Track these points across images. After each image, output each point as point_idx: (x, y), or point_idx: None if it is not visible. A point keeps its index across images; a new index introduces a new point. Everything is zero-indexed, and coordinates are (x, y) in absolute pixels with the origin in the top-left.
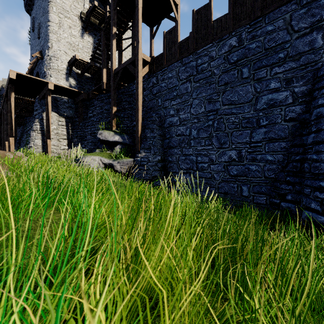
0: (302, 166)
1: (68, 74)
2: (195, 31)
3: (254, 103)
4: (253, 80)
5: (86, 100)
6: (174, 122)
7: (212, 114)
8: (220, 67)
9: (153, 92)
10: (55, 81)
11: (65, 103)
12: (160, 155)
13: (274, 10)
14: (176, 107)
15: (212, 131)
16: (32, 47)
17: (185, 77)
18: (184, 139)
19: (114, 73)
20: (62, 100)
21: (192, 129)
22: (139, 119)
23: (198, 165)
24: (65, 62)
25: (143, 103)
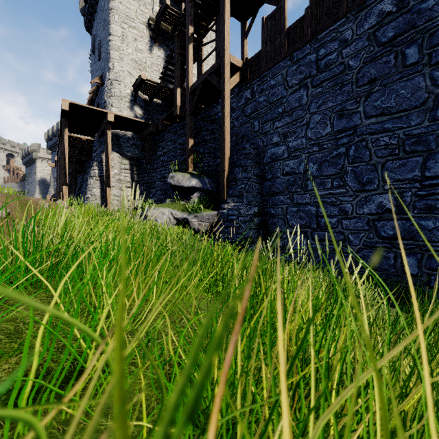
0: None
1: (132, 102)
2: (315, 4)
3: (432, 107)
4: (428, 66)
5: (156, 135)
6: (280, 154)
7: (345, 135)
8: (360, 54)
9: (246, 112)
10: (117, 111)
11: (128, 140)
12: (257, 206)
13: None
14: (282, 130)
15: (345, 163)
16: (93, 73)
17: (296, 82)
18: (295, 180)
19: (190, 91)
20: (125, 137)
21: (309, 162)
22: (225, 152)
23: (320, 221)
24: (129, 85)
25: (231, 130)
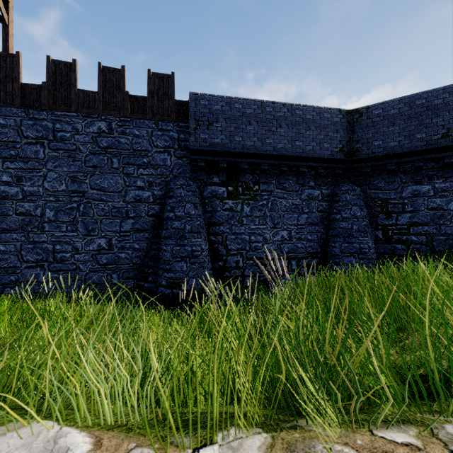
0: (159, 253)
1: None
2: (52, 84)
3: (124, 195)
4: (123, 173)
5: None
6: (12, 194)
7: (77, 195)
8: (88, 145)
9: None
10: None
11: None
12: None
13: (140, 119)
14: (16, 172)
15: (77, 215)
16: None
17: (33, 136)
18: (31, 220)
19: None
20: None
21: (47, 209)
22: None
23: (57, 256)
24: None
25: None
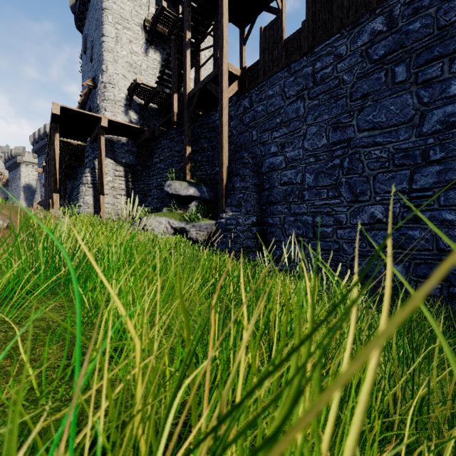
0: None
1: (127, 106)
2: (311, 18)
3: (418, 123)
4: (415, 85)
5: (152, 141)
6: (278, 164)
7: (340, 147)
8: (354, 69)
9: (244, 121)
10: (111, 116)
11: (123, 146)
12: (256, 215)
13: None
14: (280, 140)
15: (340, 175)
16: (84, 74)
17: (294, 93)
18: (292, 190)
19: (188, 97)
20: (119, 142)
21: (306, 173)
22: (224, 161)
23: (316, 230)
24: (124, 89)
25: (229, 138)
